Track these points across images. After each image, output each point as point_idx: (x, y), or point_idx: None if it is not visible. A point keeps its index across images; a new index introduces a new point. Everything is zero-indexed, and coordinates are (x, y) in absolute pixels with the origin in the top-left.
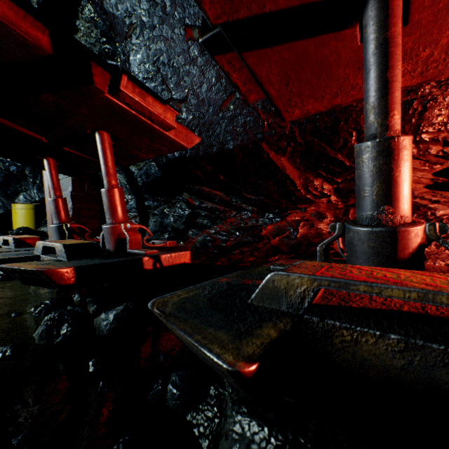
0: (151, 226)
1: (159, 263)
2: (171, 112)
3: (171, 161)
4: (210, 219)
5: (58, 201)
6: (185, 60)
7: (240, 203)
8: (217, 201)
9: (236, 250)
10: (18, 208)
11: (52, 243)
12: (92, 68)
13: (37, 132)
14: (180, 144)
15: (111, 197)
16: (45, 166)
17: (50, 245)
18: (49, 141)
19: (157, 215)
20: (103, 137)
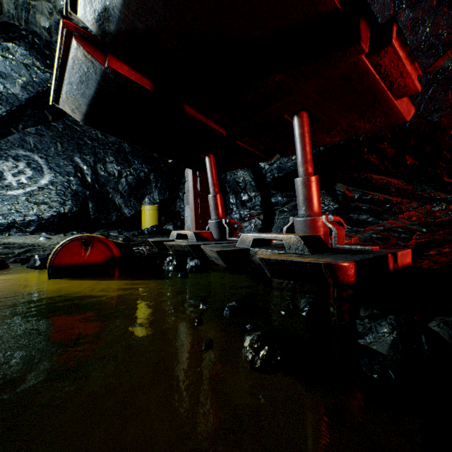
0: (278, 224)
1: (395, 262)
2: (413, 72)
3: (334, 147)
4: (373, 214)
5: (217, 197)
6: (382, 19)
7: (429, 191)
8: (392, 191)
9: (430, 251)
10: (146, 209)
11: (275, 235)
12: (359, 22)
13: (220, 127)
14: (400, 116)
15: (310, 186)
16: (207, 163)
17: (271, 238)
18: (227, 135)
19: (285, 211)
20: (303, 119)
